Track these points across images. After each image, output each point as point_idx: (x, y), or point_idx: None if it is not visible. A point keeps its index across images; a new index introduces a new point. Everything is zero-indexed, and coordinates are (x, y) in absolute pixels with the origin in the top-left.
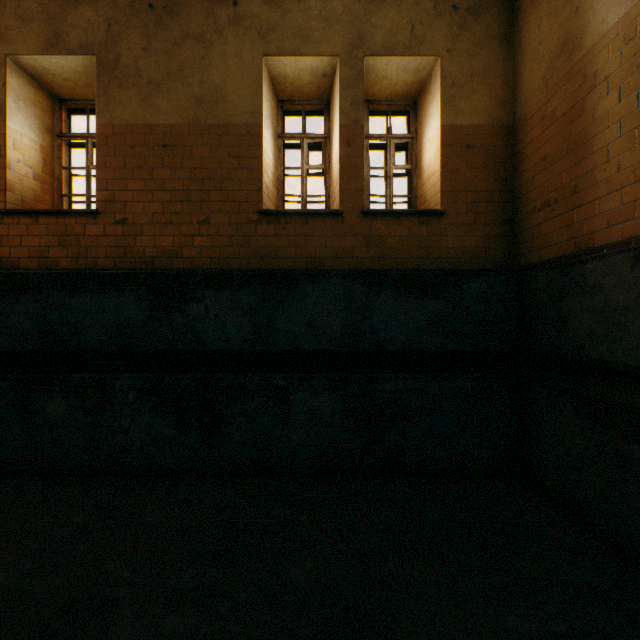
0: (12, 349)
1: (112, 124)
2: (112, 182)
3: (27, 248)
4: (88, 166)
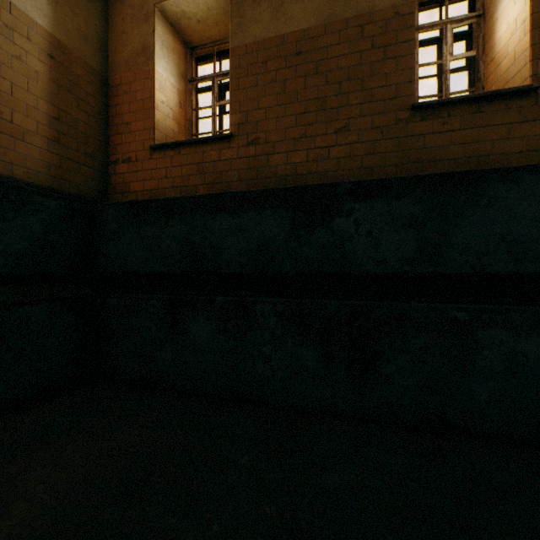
0: (162, 271)
1: (244, 44)
2: (244, 103)
3: (171, 179)
4: (214, 104)
